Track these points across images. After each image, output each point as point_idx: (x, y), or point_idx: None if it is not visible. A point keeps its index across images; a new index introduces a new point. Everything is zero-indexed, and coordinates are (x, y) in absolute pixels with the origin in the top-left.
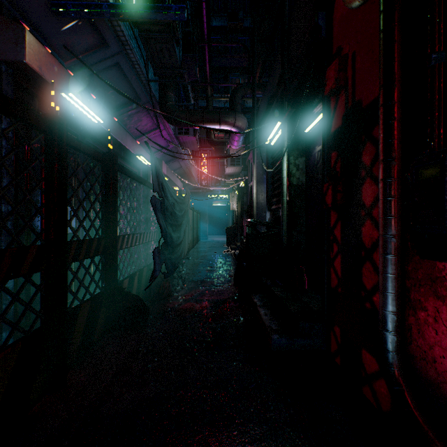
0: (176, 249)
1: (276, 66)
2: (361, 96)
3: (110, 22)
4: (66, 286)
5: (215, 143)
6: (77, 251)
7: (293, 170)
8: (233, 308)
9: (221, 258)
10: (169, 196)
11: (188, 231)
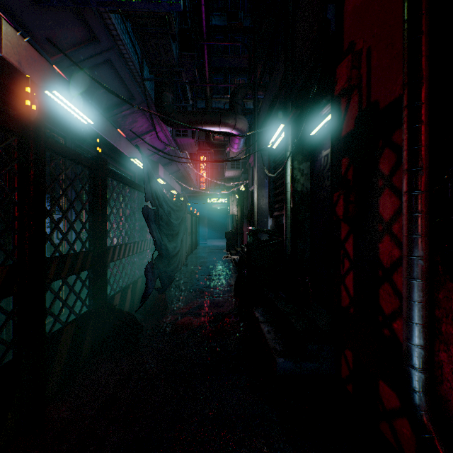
0: (172, 260)
1: (279, 65)
2: (378, 96)
3: (100, 14)
4: (43, 311)
5: (214, 145)
6: (58, 268)
7: (297, 176)
8: (234, 323)
9: (220, 265)
10: (164, 204)
11: (185, 239)
